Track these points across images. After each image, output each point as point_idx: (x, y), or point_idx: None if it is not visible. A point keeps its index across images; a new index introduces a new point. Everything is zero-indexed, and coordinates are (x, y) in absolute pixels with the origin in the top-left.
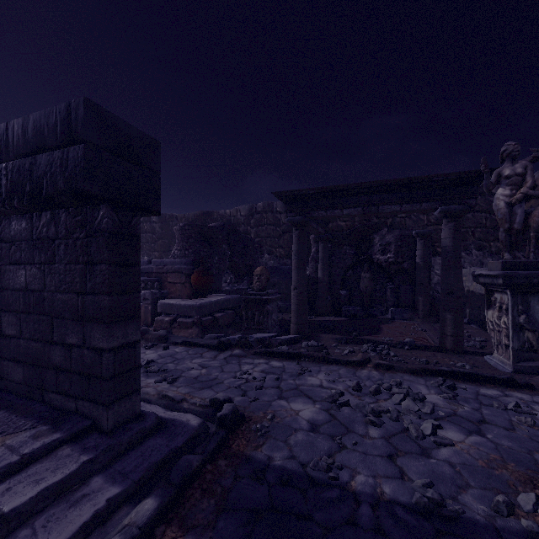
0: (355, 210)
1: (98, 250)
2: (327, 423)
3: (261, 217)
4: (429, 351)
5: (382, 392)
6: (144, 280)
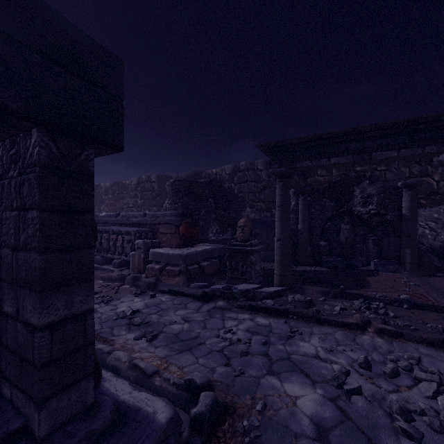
0: (344, 159)
1: (29, 191)
2: (338, 425)
3: (243, 175)
4: (433, 312)
5: (400, 372)
6: (139, 231)
